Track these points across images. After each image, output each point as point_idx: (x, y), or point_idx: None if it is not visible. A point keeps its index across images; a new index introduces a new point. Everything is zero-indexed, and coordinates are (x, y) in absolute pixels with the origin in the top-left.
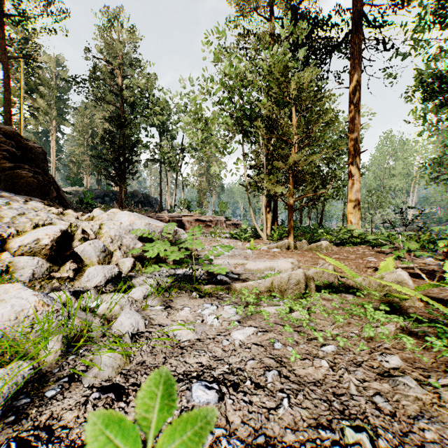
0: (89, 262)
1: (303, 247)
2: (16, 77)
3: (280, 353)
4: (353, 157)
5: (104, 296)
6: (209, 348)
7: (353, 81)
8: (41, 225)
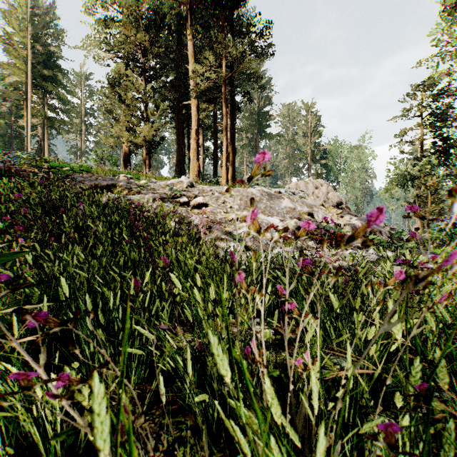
0: None
1: None
2: None
3: None
4: None
5: None
6: None
7: None
8: None
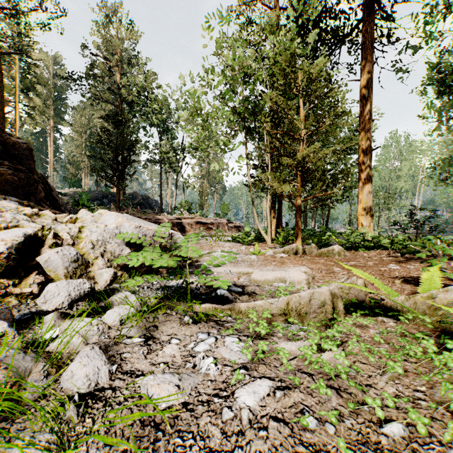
0: (53, 276)
1: (312, 252)
2: (11, 75)
3: (316, 439)
4: (364, 155)
5: (65, 323)
6: (200, 428)
7: (365, 73)
8: (4, 228)
